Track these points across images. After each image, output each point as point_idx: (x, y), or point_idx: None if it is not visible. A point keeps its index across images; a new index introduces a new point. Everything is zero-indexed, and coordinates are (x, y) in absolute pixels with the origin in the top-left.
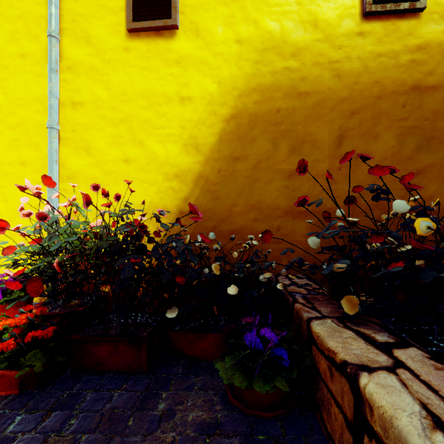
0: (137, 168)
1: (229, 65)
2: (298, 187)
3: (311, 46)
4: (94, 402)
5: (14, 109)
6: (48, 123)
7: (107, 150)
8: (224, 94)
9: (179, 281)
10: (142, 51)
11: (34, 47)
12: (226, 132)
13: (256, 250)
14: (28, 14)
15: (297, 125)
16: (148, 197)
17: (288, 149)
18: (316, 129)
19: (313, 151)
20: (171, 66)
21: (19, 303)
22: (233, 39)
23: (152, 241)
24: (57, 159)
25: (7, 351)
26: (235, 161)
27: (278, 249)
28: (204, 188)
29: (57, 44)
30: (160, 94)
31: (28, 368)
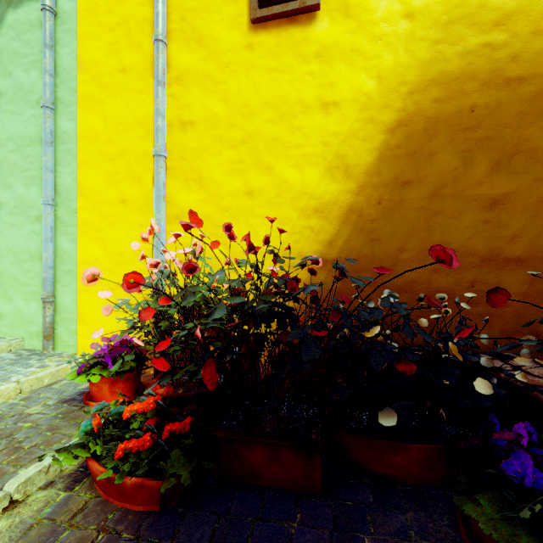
0: (263, 203)
1: (395, 51)
2: (506, 222)
3: (527, 6)
4: (267, 540)
5: (114, 137)
6: (155, 149)
7: (225, 180)
8: (386, 92)
9: (406, 370)
10: (270, 47)
11: (136, 58)
12: (389, 147)
13: (462, 316)
14: (129, 19)
15: (503, 129)
16: (277, 240)
17: (489, 165)
18: (537, 132)
19: (532, 166)
20: (310, 61)
21: (129, 375)
22: (400, 14)
23: (317, 302)
24: (164, 195)
25: (143, 450)
26: (403, 187)
27: (472, 314)
28: (356, 226)
29: (165, 50)
30: (294, 101)
31: (172, 478)
